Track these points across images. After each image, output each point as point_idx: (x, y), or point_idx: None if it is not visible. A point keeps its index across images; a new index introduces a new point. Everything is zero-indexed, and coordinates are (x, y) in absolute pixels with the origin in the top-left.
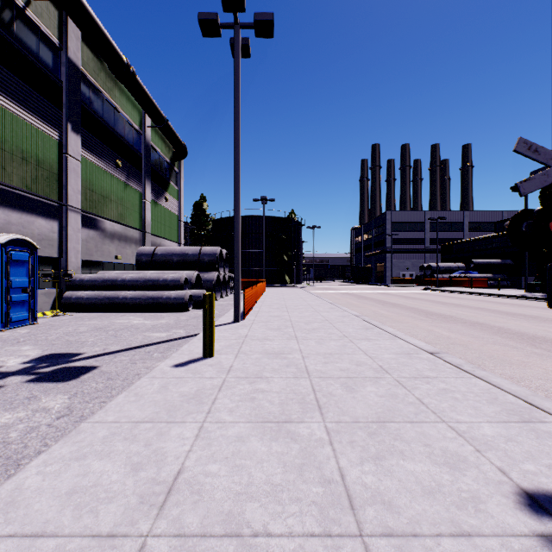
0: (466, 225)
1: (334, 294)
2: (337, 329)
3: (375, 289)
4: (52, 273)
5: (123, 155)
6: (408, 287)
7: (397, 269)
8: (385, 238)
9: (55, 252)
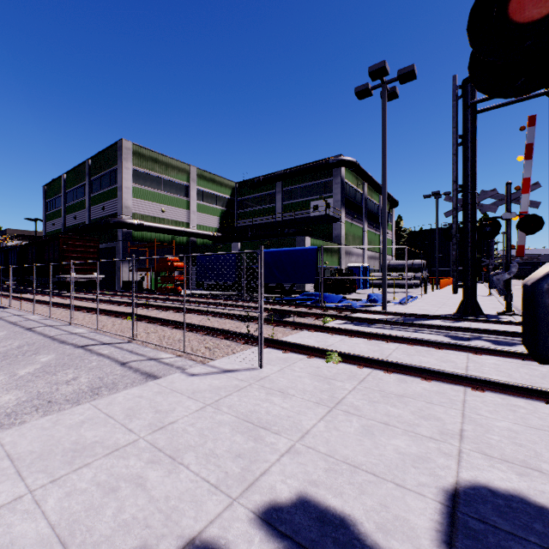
0: None
1: None
2: None
3: None
4: None
5: (374, 221)
6: None
7: None
8: None
9: None
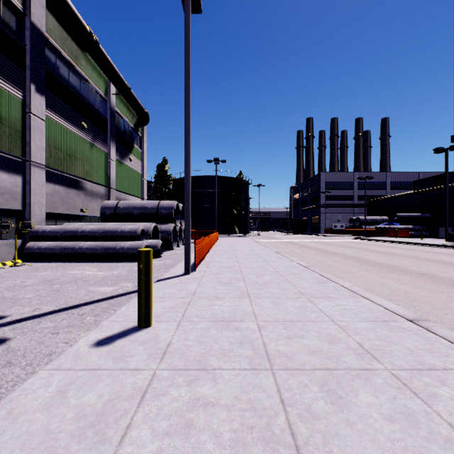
0: (388, 184)
1: (278, 243)
2: (291, 284)
3: (312, 238)
4: (15, 225)
5: (89, 118)
6: (340, 237)
7: (329, 221)
8: (319, 195)
9: (19, 205)
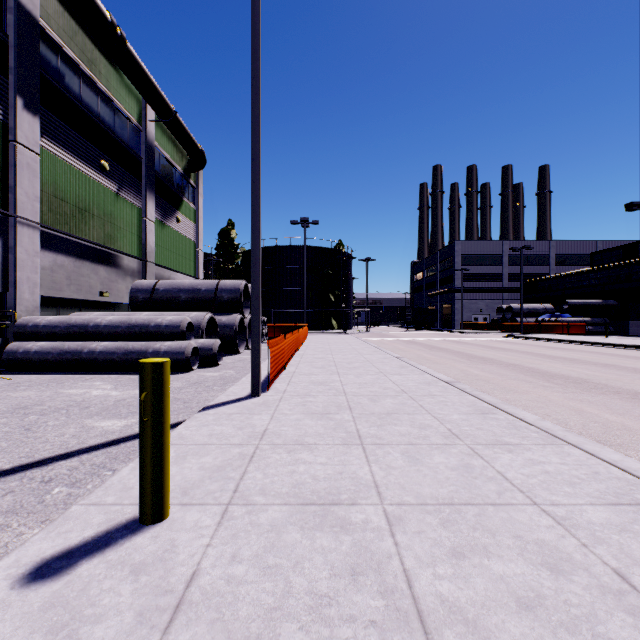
0: (552, 258)
1: (395, 343)
2: (431, 415)
3: (445, 336)
4: None
5: (113, 156)
6: (484, 334)
7: (467, 311)
8: (453, 274)
9: None
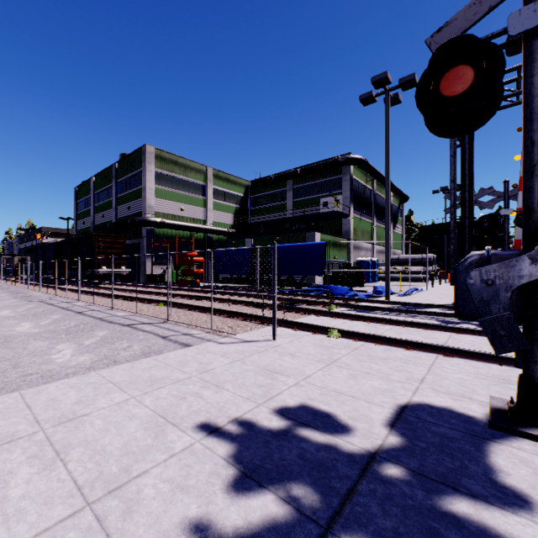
0: None
1: None
2: None
3: None
4: None
5: (384, 216)
6: None
7: None
8: None
9: None
